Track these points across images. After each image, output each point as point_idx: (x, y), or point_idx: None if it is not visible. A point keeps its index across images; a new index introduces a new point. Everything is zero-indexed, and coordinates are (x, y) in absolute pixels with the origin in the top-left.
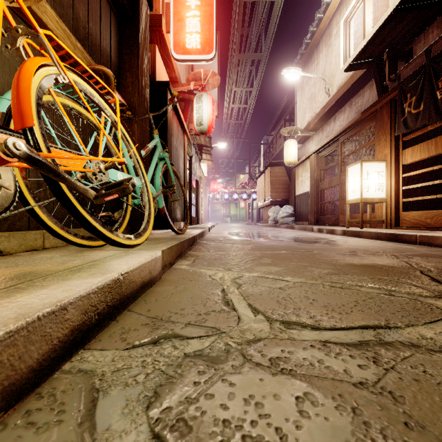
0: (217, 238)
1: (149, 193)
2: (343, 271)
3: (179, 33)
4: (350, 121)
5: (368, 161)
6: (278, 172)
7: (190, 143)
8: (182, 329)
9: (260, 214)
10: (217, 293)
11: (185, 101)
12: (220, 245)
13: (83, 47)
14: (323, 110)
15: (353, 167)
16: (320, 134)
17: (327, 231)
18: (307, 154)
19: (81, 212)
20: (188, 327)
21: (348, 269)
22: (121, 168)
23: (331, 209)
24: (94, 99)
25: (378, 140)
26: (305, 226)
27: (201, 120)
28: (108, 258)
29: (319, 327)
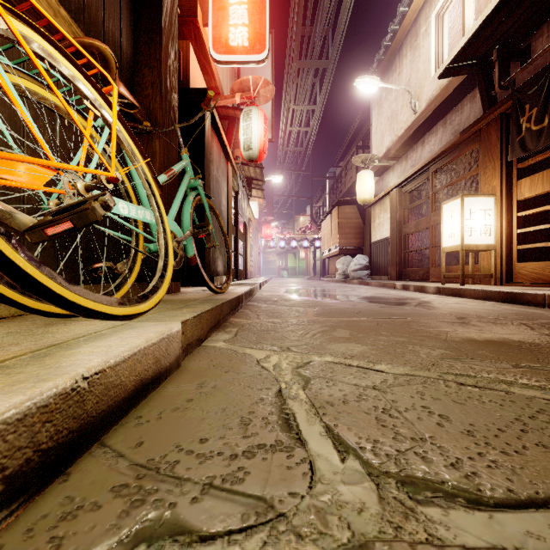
0: (271, 298)
1: (167, 232)
2: (465, 353)
3: (220, 26)
4: (445, 144)
5: (471, 196)
6: (349, 212)
7: (236, 175)
8: (194, 505)
9: (324, 266)
10: (269, 398)
11: (229, 120)
12: (275, 308)
13: (76, 22)
14: (408, 131)
15: (450, 204)
16: (404, 163)
17: (414, 288)
18: (387, 189)
19: (10, 258)
20: (206, 498)
21: (470, 349)
22: (128, 196)
23: (418, 260)
24: (71, 77)
25: (484, 168)
26: (385, 282)
27: (249, 143)
28: (81, 339)
29: (482, 498)
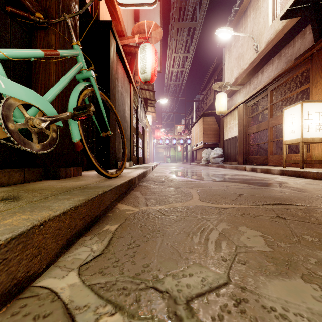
0: (159, 178)
1: None
2: None
3: None
4: (281, 69)
5: (309, 102)
6: (210, 121)
7: (137, 94)
8: None
9: (193, 155)
10: None
11: (131, 55)
12: (162, 189)
13: None
14: (251, 65)
15: (291, 108)
16: (248, 87)
17: (261, 170)
18: (236, 104)
19: None
20: None
21: None
22: None
23: (257, 151)
24: None
25: (315, 83)
26: (237, 166)
27: (145, 68)
28: None
29: None
